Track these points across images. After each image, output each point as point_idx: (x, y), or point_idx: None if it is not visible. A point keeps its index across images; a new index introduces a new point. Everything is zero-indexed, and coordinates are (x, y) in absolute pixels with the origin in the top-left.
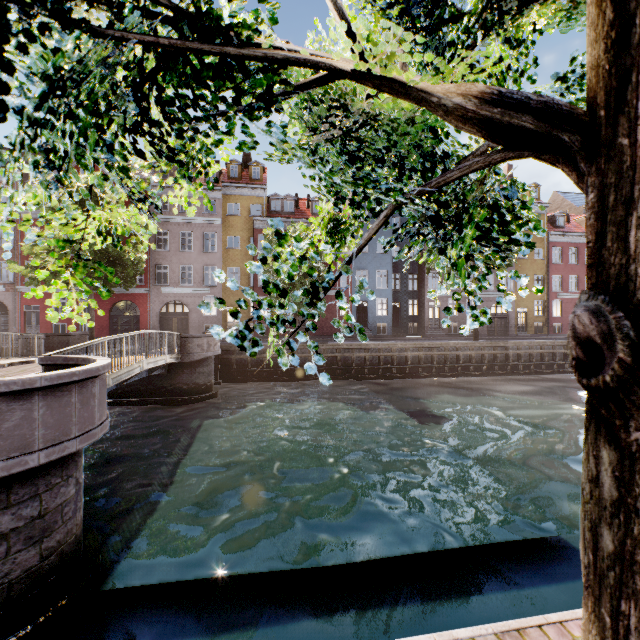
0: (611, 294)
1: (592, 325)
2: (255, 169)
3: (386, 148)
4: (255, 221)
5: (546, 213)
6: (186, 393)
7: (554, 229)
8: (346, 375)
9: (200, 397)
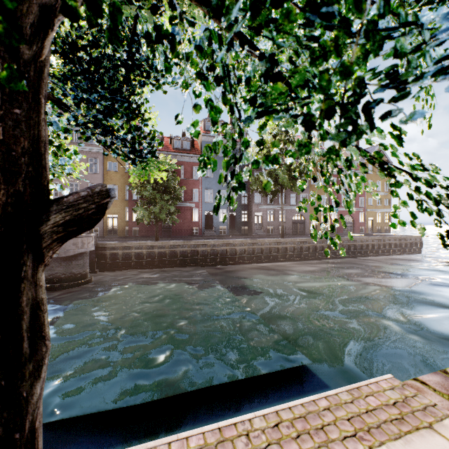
0: None
1: None
2: None
3: None
4: None
5: None
6: (63, 281)
7: None
8: (194, 263)
9: (75, 283)
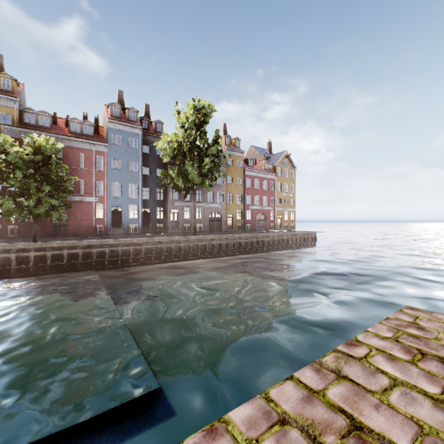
0: None
1: None
2: (5, 80)
3: None
4: (4, 129)
5: (243, 157)
6: None
7: (248, 167)
8: (87, 267)
9: None
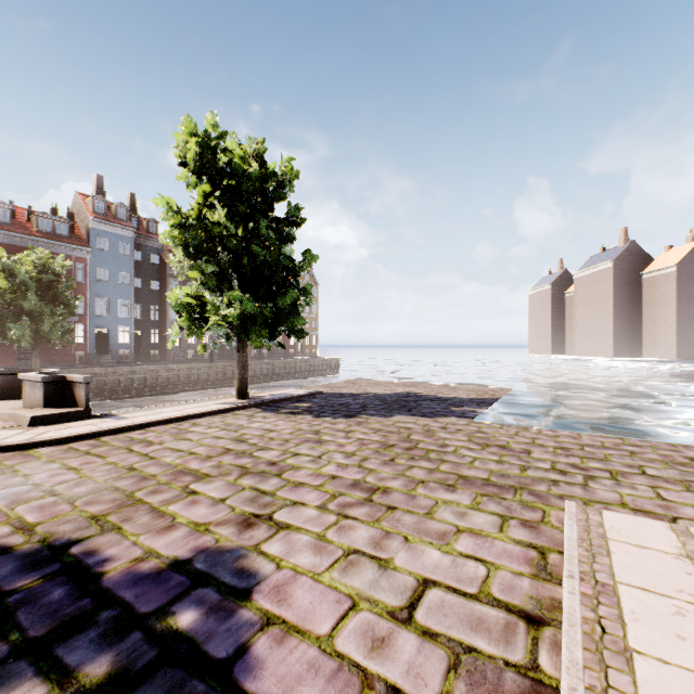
0: (239, 346)
1: (237, 348)
2: None
3: (218, 324)
4: None
5: None
6: None
7: None
8: (100, 397)
9: None
